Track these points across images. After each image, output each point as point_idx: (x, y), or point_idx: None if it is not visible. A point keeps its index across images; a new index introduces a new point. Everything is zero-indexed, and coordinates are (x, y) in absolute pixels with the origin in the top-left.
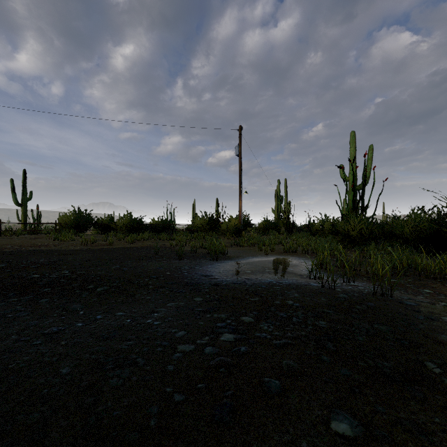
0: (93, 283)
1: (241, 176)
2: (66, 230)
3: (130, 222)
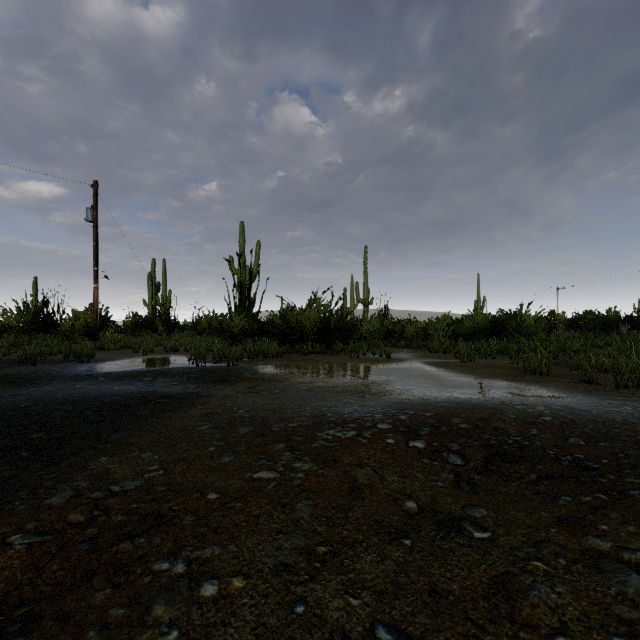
0: None
1: (97, 253)
2: None
3: None
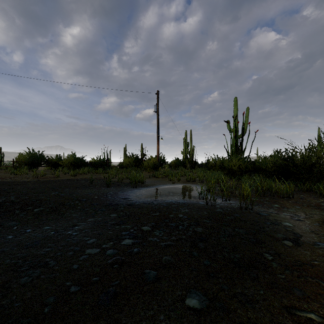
0: (32, 206)
1: (158, 127)
2: (21, 166)
3: (74, 160)
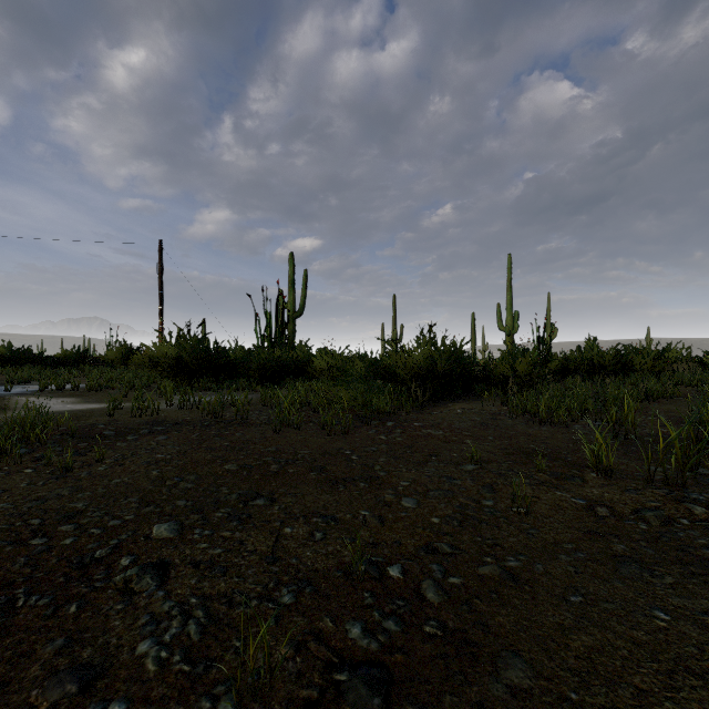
0: None
1: (161, 299)
2: None
3: (10, 354)
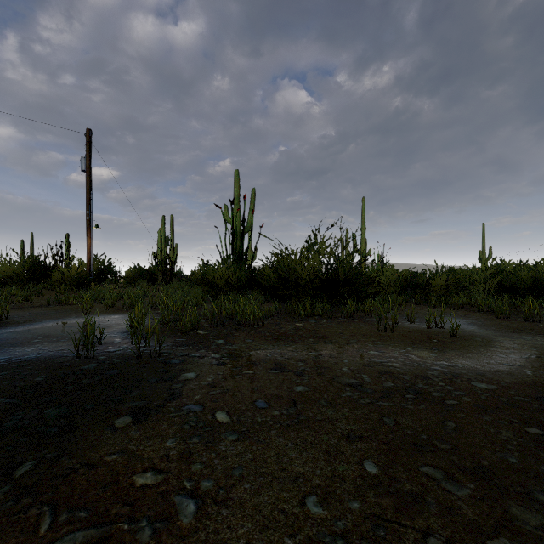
0: None
1: (90, 202)
2: None
3: None
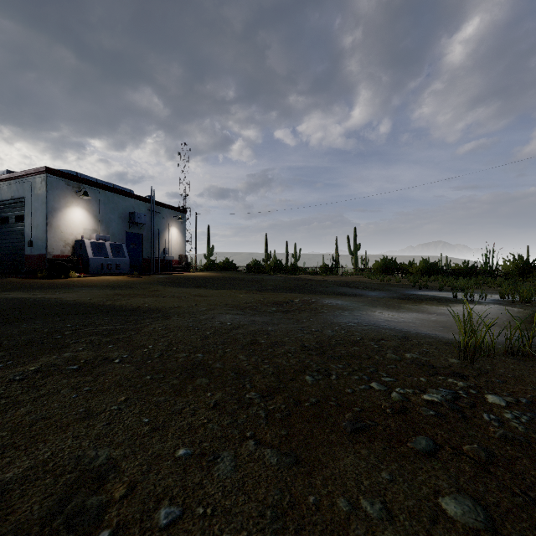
0: (366, 288)
1: None
2: (376, 273)
3: (426, 267)
